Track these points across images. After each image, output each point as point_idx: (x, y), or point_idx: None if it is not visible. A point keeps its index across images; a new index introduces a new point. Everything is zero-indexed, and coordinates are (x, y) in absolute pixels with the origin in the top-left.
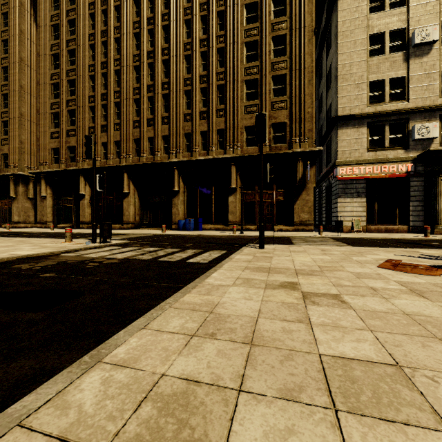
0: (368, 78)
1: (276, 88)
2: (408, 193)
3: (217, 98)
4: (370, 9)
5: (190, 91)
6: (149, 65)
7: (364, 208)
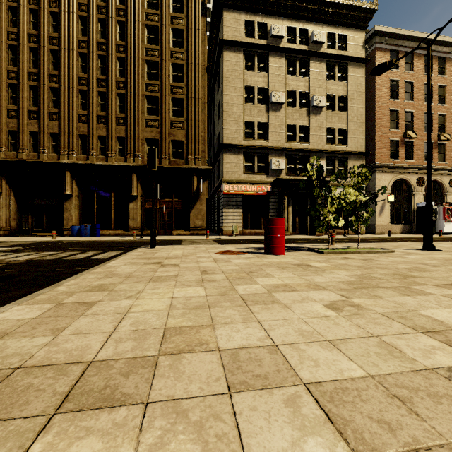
0: (244, 118)
1: (175, 109)
2: (268, 207)
3: (118, 105)
4: (245, 66)
5: (87, 92)
6: (31, 49)
7: (241, 216)
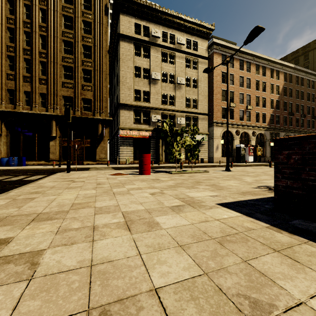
0: (134, 87)
1: (85, 77)
2: (150, 146)
3: (40, 70)
4: (135, 53)
5: (14, 57)
6: None
7: (132, 152)
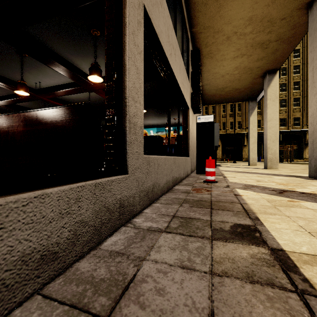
0: None
1: (294, 103)
2: None
3: None
4: None
5: None
6: None
7: None
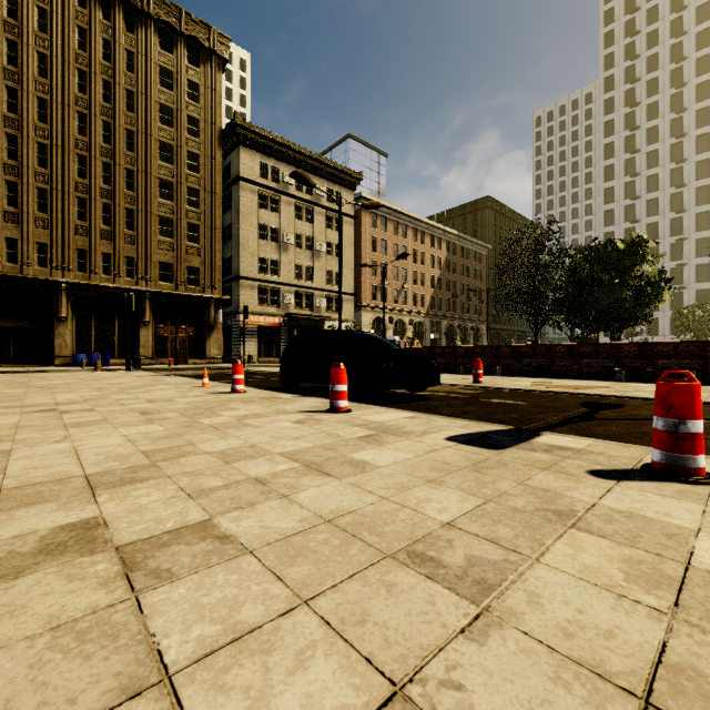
0: (259, 253)
1: (190, 234)
2: (280, 337)
3: (125, 221)
4: (260, 203)
5: (87, 201)
6: (7, 134)
7: (257, 346)
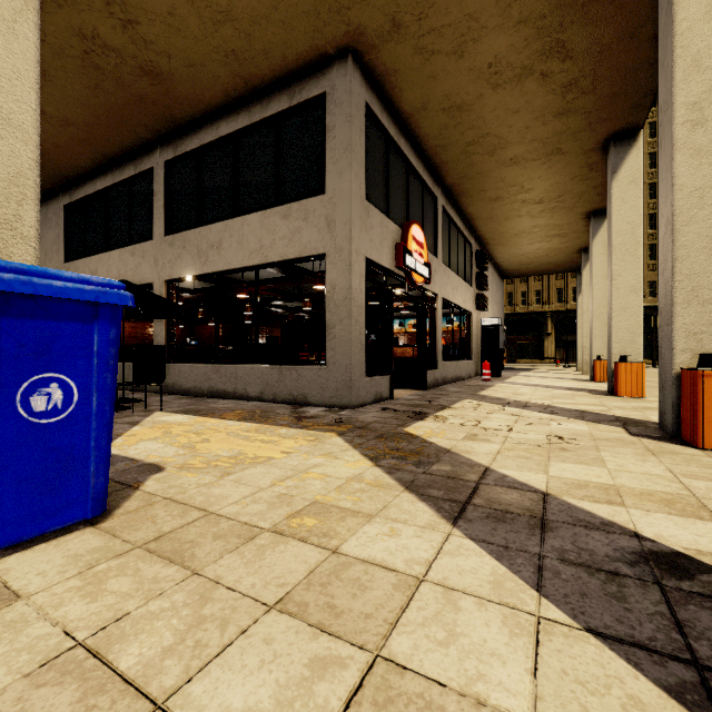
0: None
1: None
2: None
3: (647, 255)
4: None
5: None
6: None
7: None
